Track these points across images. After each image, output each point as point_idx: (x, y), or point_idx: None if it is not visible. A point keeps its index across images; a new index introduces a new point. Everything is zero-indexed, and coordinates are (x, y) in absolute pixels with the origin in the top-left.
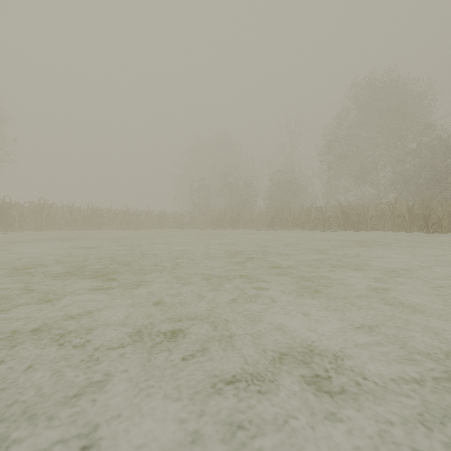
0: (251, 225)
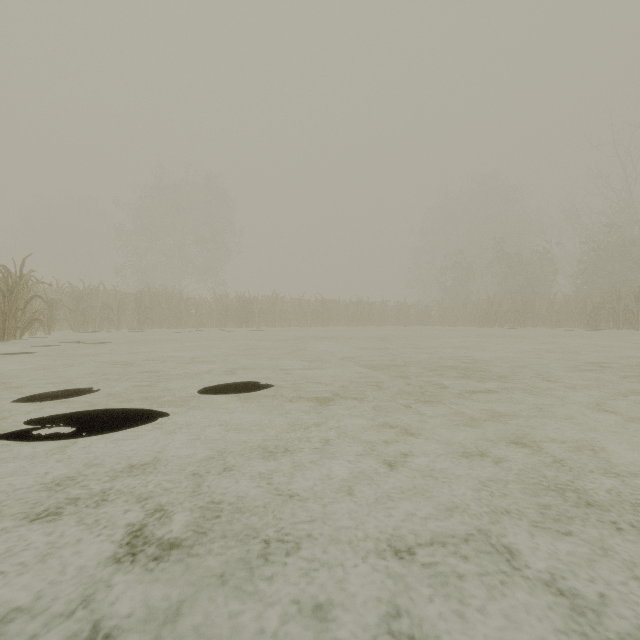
0: (549, 320)
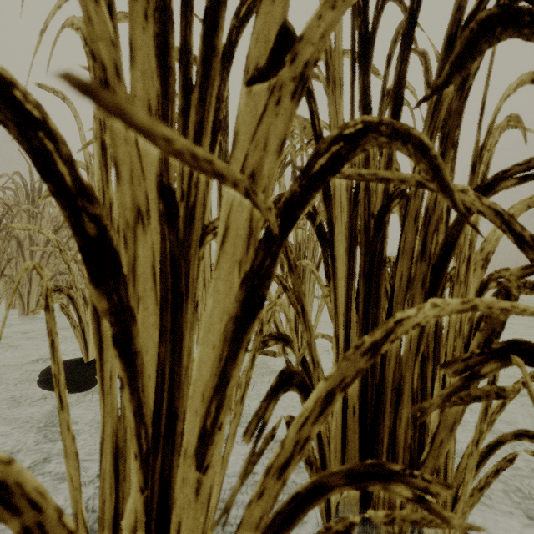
0: None
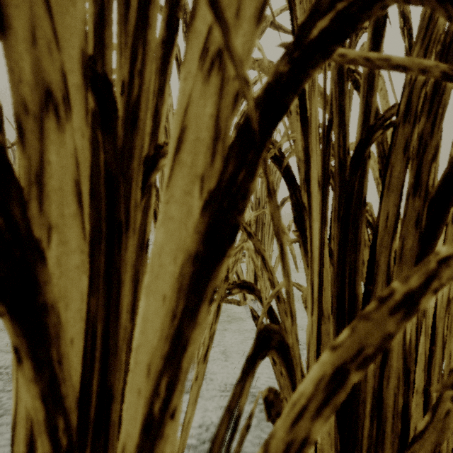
0: None
